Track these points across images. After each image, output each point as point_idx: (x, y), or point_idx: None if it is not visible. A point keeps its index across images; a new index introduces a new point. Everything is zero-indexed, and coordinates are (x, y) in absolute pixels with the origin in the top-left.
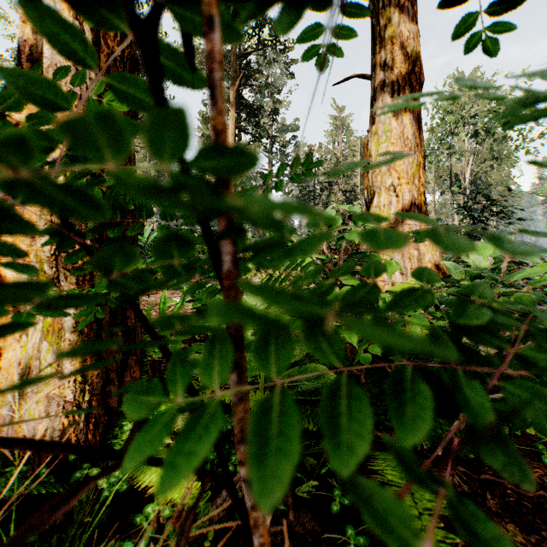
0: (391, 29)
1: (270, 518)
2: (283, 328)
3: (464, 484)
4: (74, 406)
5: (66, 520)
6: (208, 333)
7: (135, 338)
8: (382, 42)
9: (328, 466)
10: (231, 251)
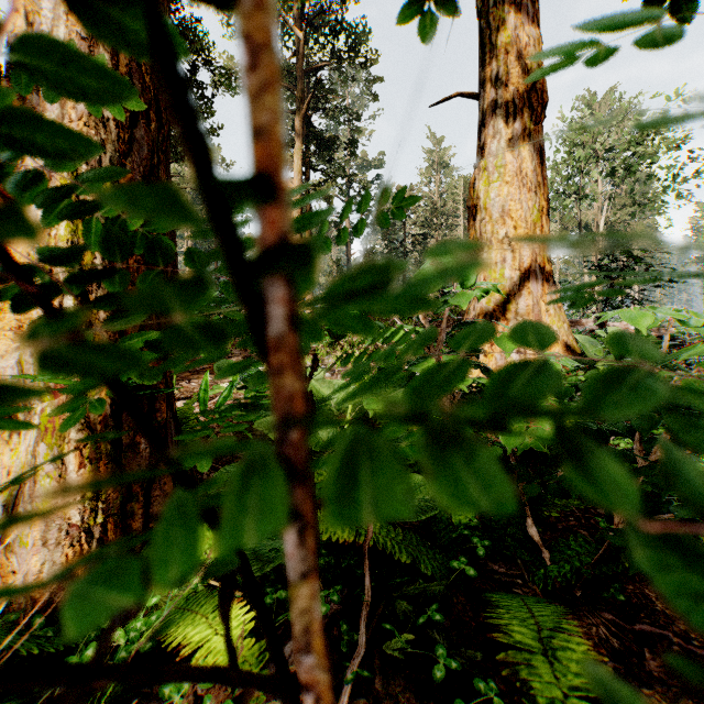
0: (505, 33)
1: (349, 689)
2: (385, 445)
3: (613, 637)
4: (82, 531)
5: (67, 689)
6: (264, 431)
7: (167, 438)
8: (493, 50)
9: (428, 613)
10: (284, 297)
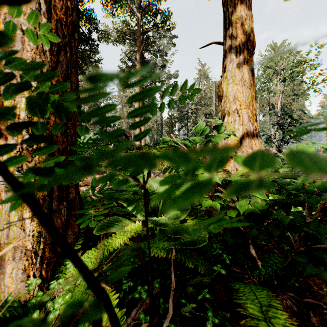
0: (236, 14)
1: None
2: None
3: (294, 305)
4: (32, 252)
5: None
6: (122, 203)
7: (75, 206)
8: (230, 22)
9: (203, 293)
10: None
